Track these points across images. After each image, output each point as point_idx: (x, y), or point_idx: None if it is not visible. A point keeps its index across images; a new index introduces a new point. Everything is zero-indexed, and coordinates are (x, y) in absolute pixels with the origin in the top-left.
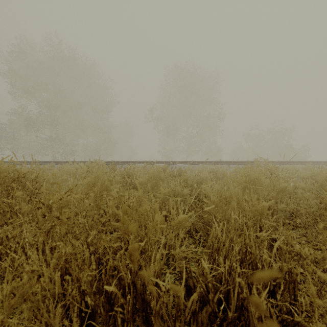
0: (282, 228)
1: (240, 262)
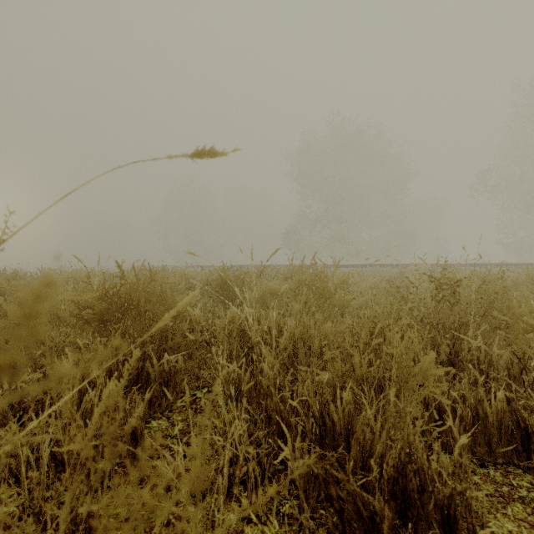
0: None
1: None
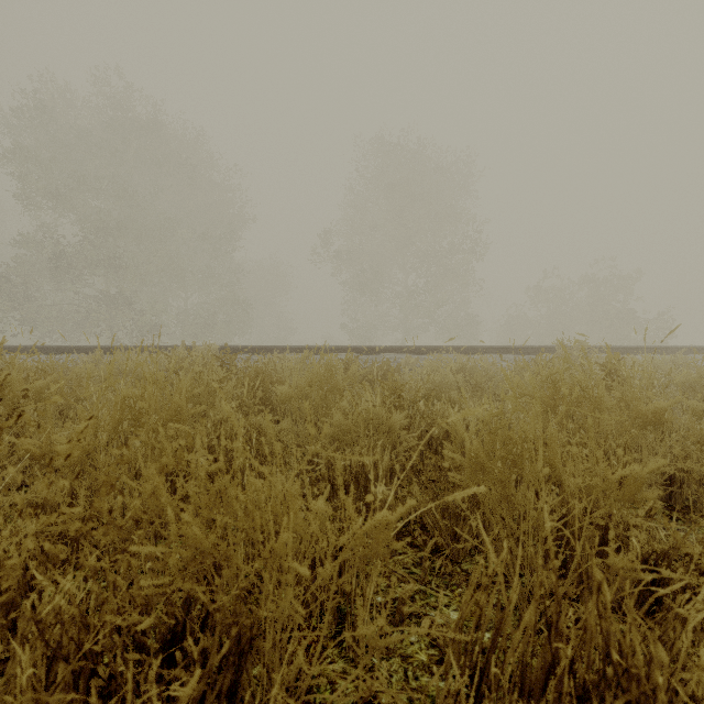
0: (700, 552)
1: (580, 697)
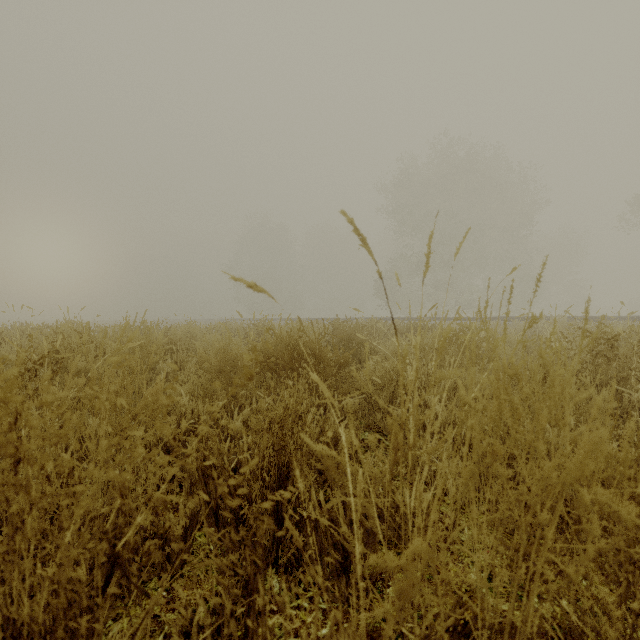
0: None
1: None
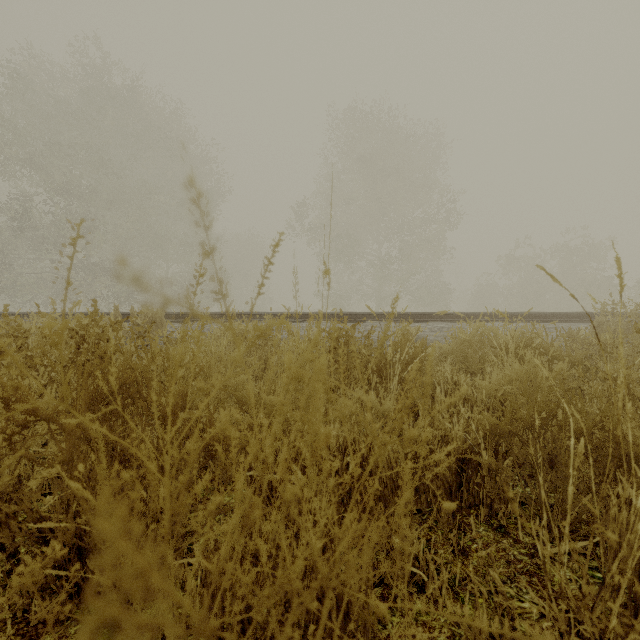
0: None
1: None
